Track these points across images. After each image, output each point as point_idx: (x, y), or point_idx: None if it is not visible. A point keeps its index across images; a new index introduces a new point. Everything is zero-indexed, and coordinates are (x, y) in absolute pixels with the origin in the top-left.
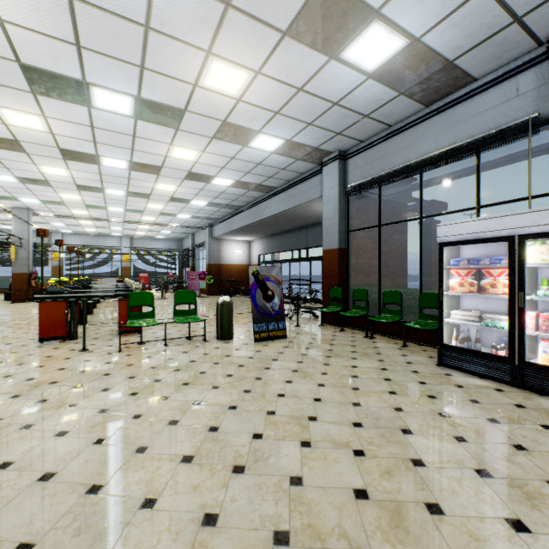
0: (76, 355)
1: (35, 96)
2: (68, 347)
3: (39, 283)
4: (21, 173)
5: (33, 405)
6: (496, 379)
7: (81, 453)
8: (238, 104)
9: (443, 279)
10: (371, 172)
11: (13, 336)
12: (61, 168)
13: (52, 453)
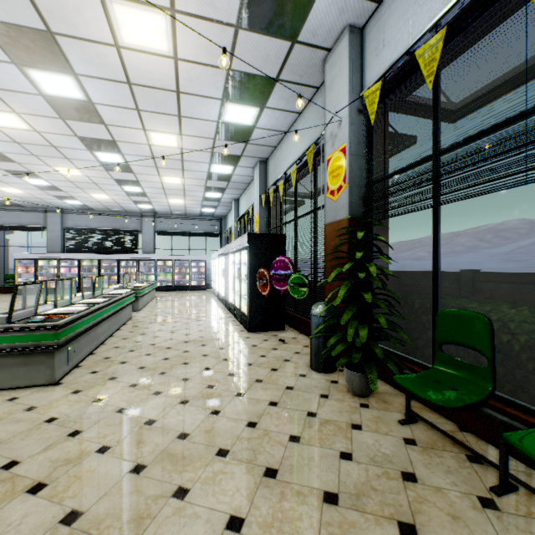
0: None
1: None
2: None
3: None
4: None
5: None
6: (32, 294)
7: None
8: None
9: (16, 269)
10: None
11: None
12: None
13: None
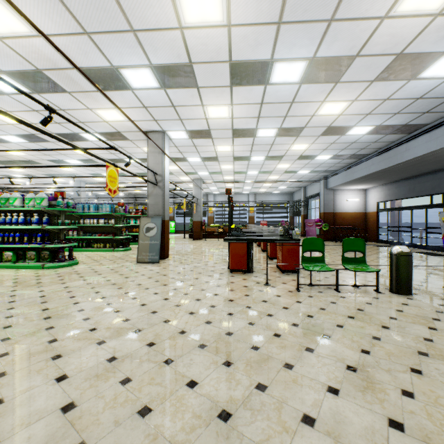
0: (264, 289)
1: (231, 89)
2: (252, 280)
3: (206, 228)
4: (204, 154)
5: (272, 338)
6: None
7: (389, 439)
8: (432, 21)
9: None
10: None
11: (210, 265)
12: (228, 145)
13: (348, 422)
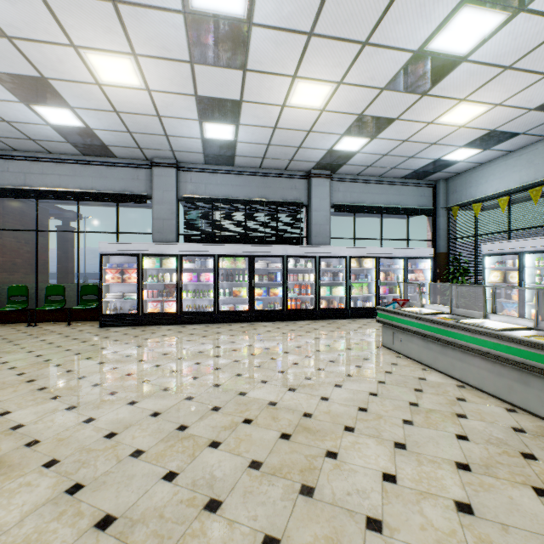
0: None
1: None
2: None
3: None
4: None
5: None
6: (132, 325)
7: None
8: None
9: (103, 275)
10: (29, 183)
11: None
12: None
13: None
